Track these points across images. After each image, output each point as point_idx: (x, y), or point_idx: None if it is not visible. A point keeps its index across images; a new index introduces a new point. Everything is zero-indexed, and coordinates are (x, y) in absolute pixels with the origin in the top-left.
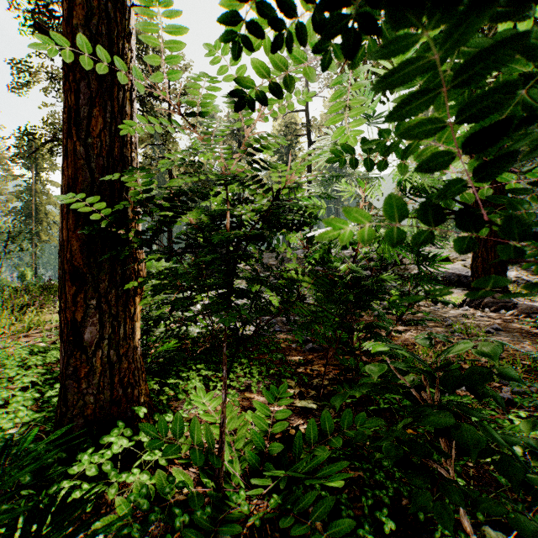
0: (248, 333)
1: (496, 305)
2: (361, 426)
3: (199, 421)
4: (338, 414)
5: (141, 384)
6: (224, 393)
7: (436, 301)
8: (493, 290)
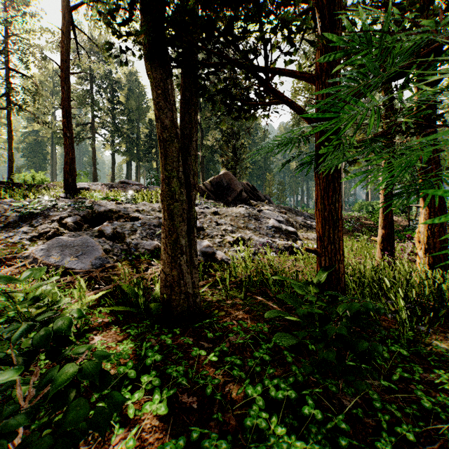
0: None
1: None
2: None
3: None
4: None
5: None
6: None
7: None
8: None
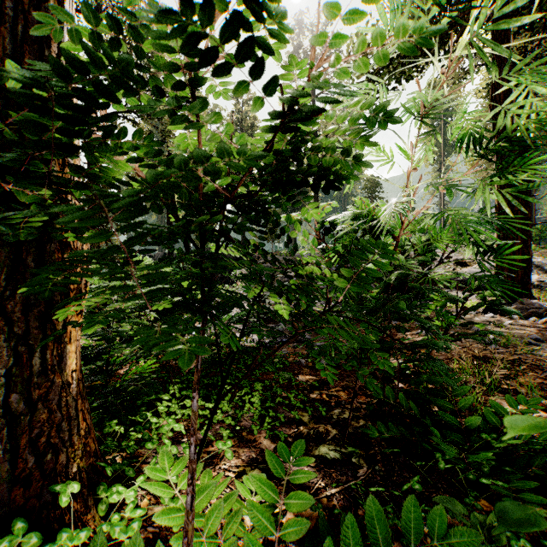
0: (250, 344)
1: (525, 311)
2: (444, 540)
3: (175, 483)
4: (372, 468)
5: (75, 442)
6: (191, 493)
7: (493, 309)
8: (520, 295)
